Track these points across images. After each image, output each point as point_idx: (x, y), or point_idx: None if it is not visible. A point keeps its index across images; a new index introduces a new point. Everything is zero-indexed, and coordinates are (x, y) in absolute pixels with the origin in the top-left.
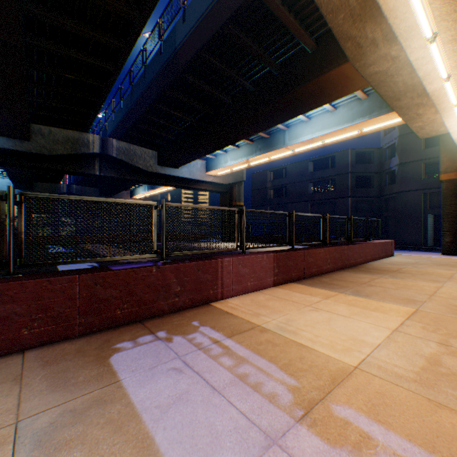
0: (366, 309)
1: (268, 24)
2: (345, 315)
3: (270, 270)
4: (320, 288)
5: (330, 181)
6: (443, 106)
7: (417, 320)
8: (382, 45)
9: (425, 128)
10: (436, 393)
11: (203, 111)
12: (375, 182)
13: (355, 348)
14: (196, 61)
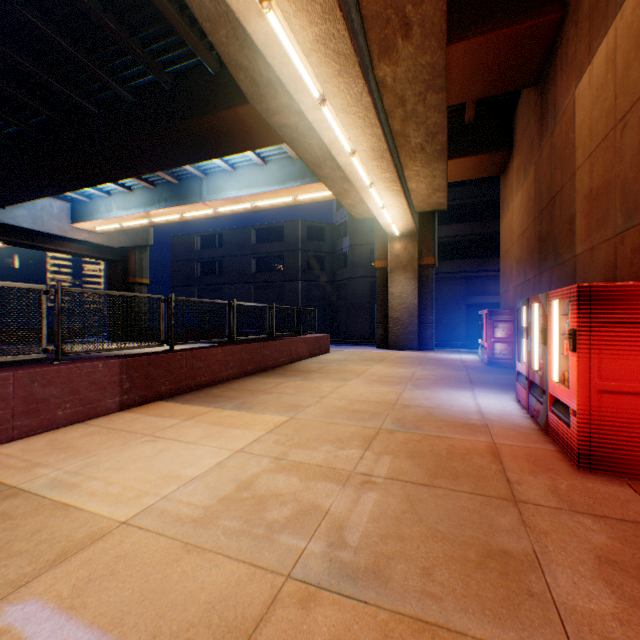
0: (231, 427)
1: (140, 4)
2: (193, 440)
3: (114, 387)
4: (197, 404)
5: (279, 258)
6: (361, 185)
7: (278, 432)
8: (282, 91)
9: (357, 208)
10: (206, 531)
11: (43, 112)
12: (328, 264)
13: (155, 491)
14: (6, 14)
